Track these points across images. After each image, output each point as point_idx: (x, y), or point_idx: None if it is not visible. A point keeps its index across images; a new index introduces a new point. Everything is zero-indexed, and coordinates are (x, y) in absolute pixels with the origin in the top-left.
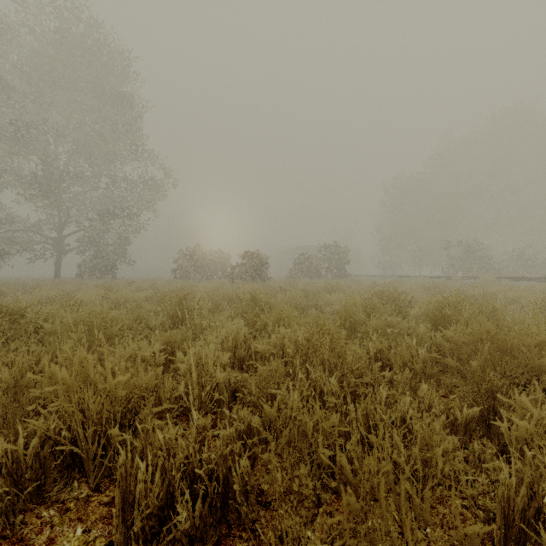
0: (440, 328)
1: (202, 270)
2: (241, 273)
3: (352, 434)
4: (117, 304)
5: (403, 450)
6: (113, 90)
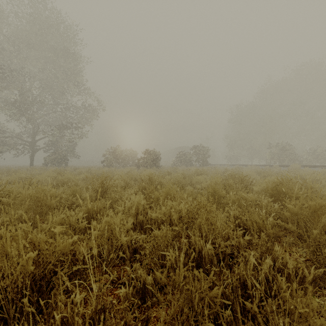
0: (284, 203)
1: (120, 161)
2: (144, 163)
3: (229, 296)
4: (62, 183)
5: (282, 324)
6: (65, 51)
